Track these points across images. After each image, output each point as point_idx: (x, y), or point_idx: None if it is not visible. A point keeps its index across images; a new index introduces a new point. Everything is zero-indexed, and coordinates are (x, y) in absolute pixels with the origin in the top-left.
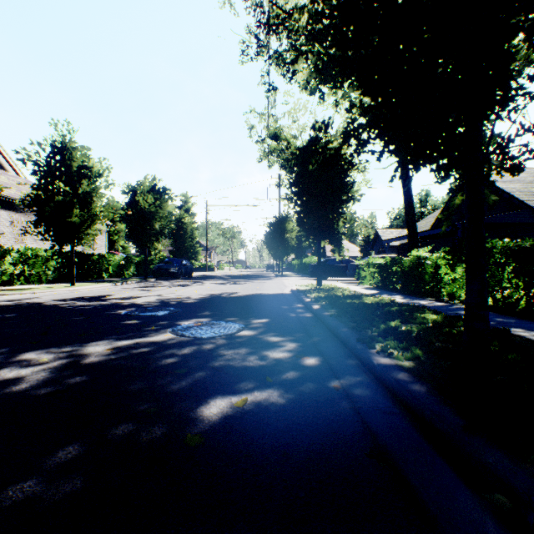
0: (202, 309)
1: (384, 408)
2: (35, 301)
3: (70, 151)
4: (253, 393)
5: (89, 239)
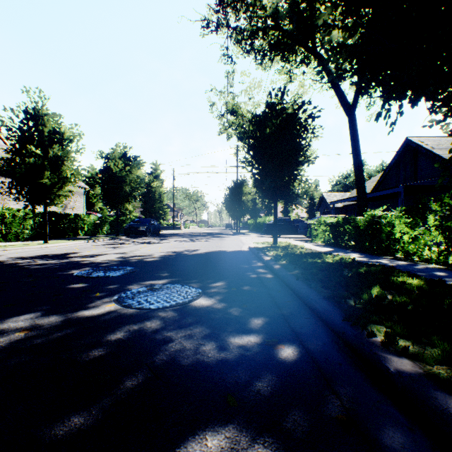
0: (160, 268)
1: None
2: None
3: (42, 117)
4: (204, 443)
5: (61, 199)
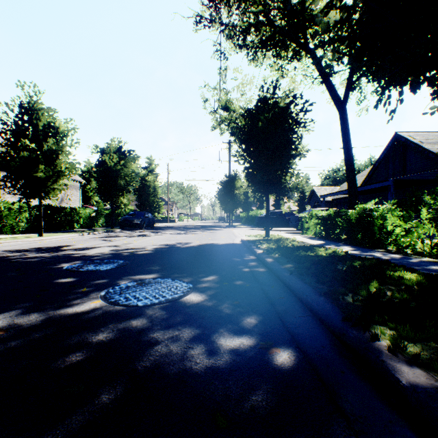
0: (151, 261)
1: None
2: None
3: (37, 112)
4: None
5: (56, 193)
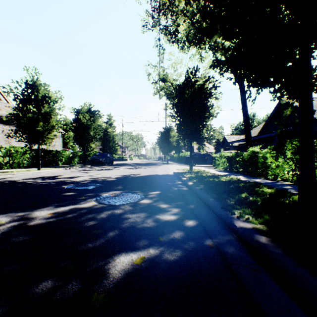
0: (117, 184)
1: (250, 265)
2: (12, 179)
3: (37, 86)
4: (149, 251)
5: (49, 140)
